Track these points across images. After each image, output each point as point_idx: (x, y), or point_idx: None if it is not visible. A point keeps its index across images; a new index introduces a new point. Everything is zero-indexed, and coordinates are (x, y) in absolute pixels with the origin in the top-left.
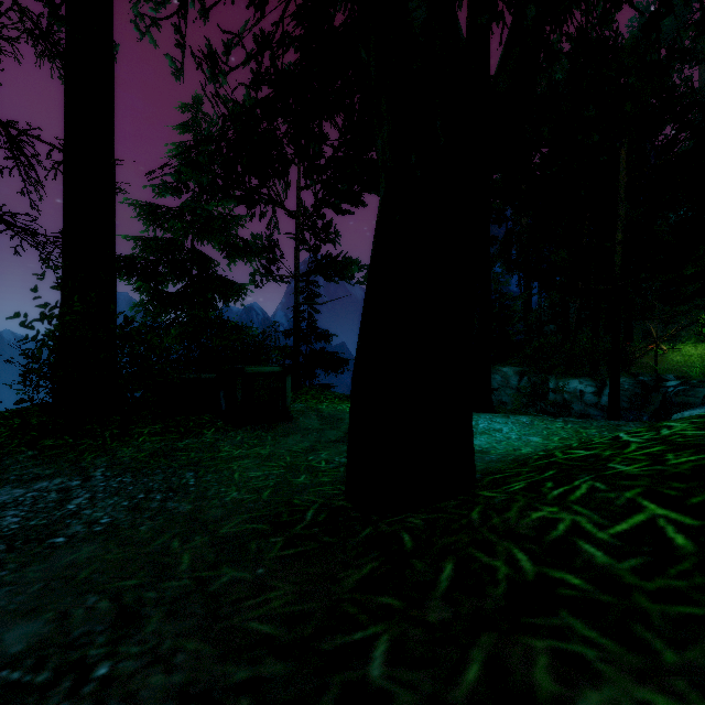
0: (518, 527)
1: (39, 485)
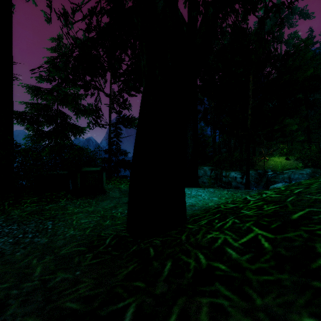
0: (201, 242)
1: None
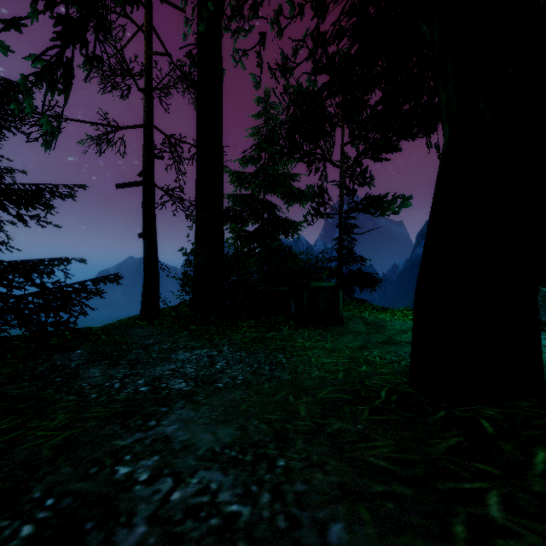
0: None
1: (196, 352)
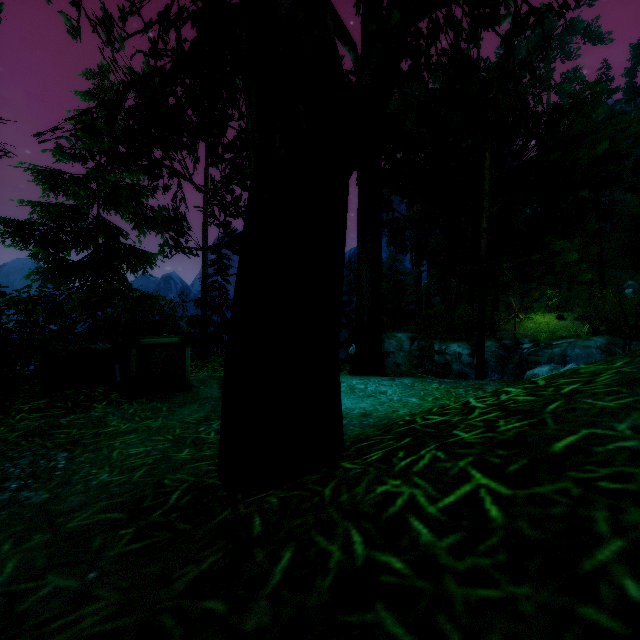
0: (362, 503)
1: None
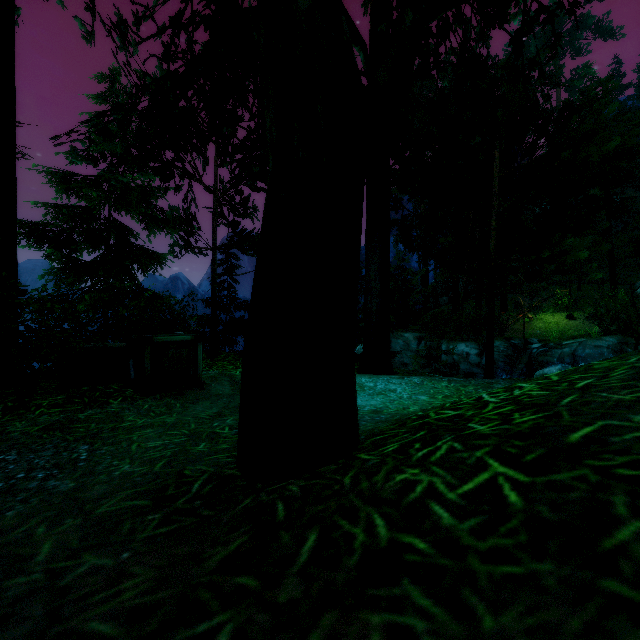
0: (382, 490)
1: None
